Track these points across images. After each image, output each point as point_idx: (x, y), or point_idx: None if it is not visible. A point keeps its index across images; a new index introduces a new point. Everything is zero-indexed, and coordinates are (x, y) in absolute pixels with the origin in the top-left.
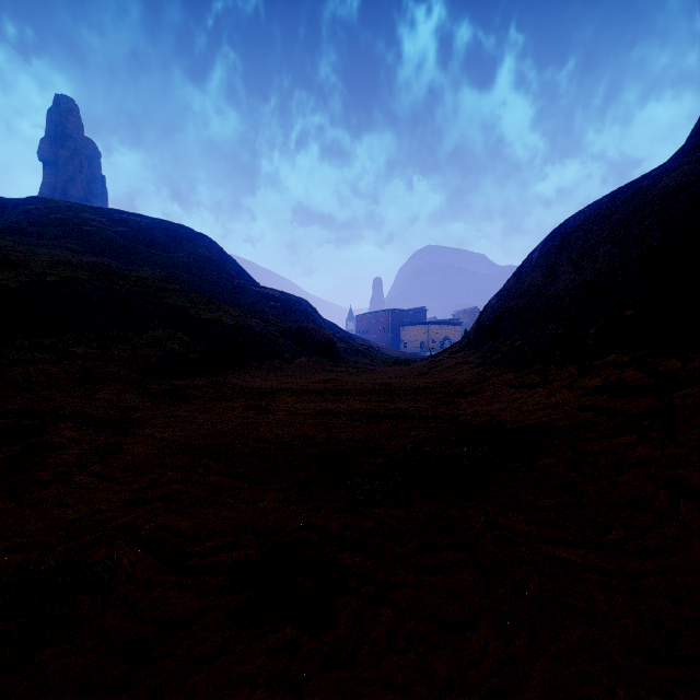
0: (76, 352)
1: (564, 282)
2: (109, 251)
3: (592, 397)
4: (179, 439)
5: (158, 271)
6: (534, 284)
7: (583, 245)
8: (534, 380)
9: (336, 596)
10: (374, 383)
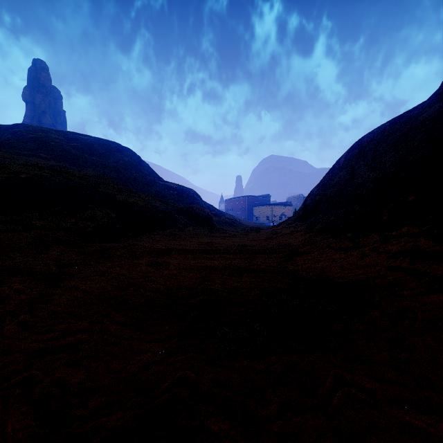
0: (36, 224)
1: (362, 178)
2: (66, 158)
3: (397, 259)
4: (95, 290)
5: (97, 171)
6: (341, 179)
7: (374, 153)
8: (348, 244)
9: None
10: (237, 245)
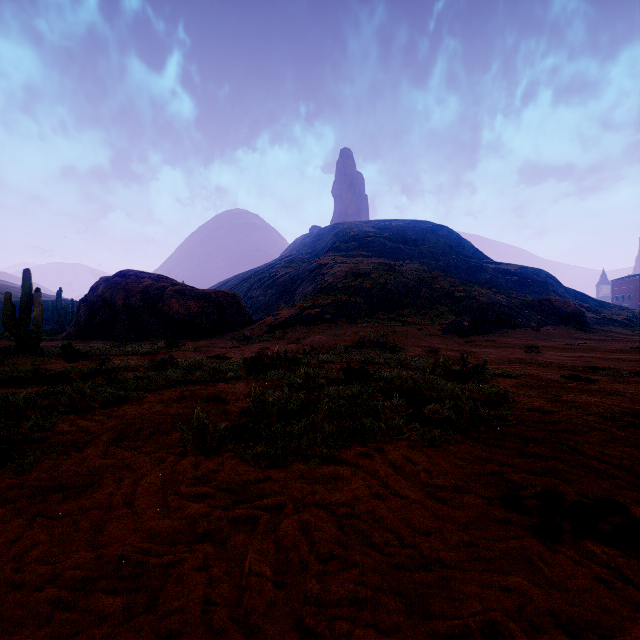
0: (407, 321)
1: None
2: (384, 252)
3: None
4: (502, 358)
5: (414, 262)
6: None
7: None
8: None
9: (596, 381)
10: (628, 347)
